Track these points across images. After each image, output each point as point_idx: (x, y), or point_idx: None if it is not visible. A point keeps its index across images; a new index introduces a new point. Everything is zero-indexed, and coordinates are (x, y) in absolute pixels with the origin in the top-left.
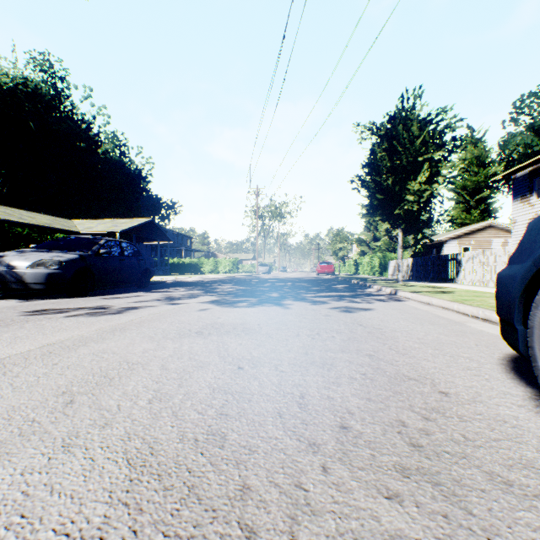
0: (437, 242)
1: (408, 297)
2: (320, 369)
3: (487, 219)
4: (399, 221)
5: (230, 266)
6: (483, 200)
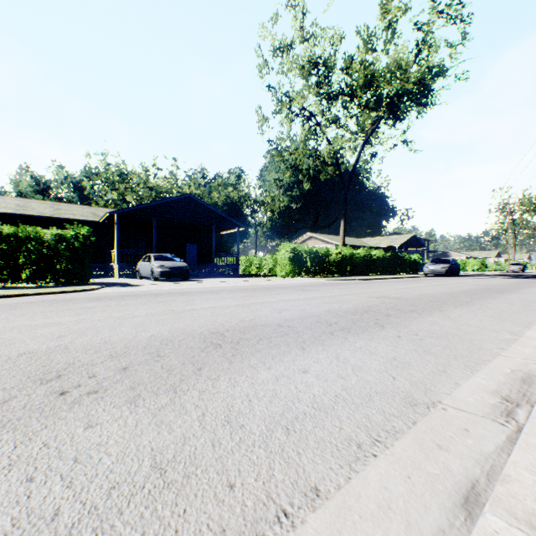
0: None
1: None
2: (535, 281)
3: None
4: None
5: (477, 265)
6: None
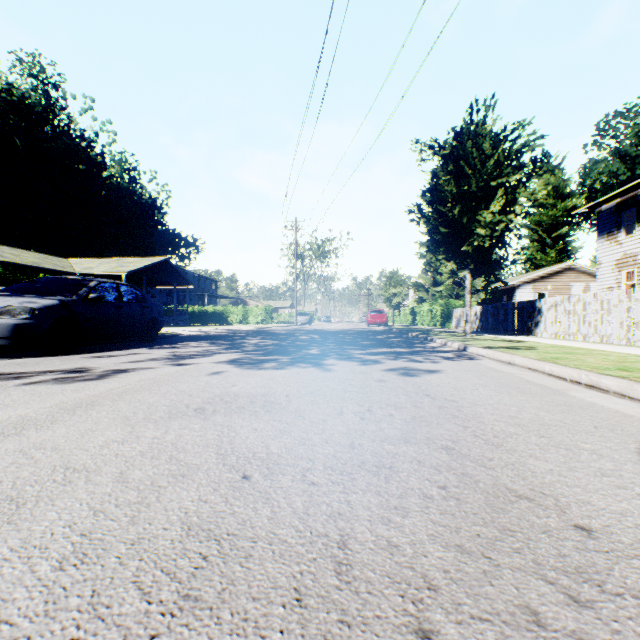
0: (508, 287)
1: (482, 354)
2: (373, 479)
3: (565, 261)
4: (467, 260)
5: (263, 315)
6: (561, 238)
